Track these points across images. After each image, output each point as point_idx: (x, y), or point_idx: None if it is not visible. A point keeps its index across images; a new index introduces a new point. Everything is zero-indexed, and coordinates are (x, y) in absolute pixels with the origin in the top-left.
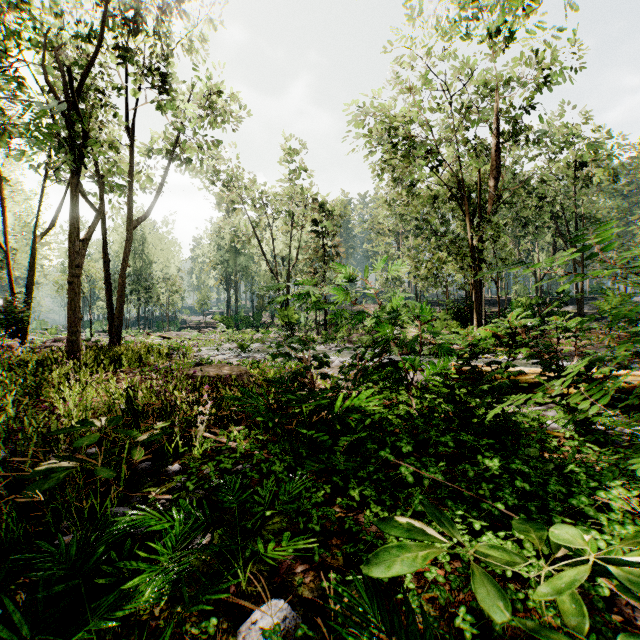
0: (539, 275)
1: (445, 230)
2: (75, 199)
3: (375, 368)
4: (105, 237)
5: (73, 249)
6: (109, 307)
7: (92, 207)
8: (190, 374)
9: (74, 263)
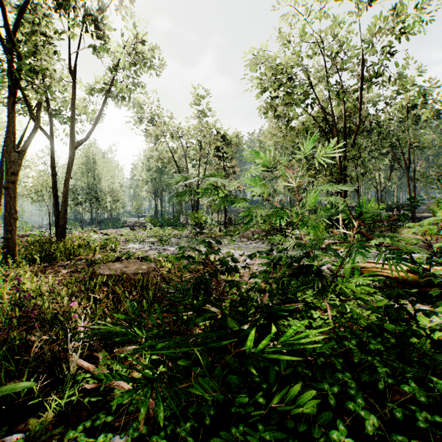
0: (380, 188)
1: (312, 155)
2: (12, 116)
3: (291, 275)
4: (53, 155)
5: (9, 159)
6: (56, 210)
7: (42, 131)
8: (97, 272)
9: (10, 171)
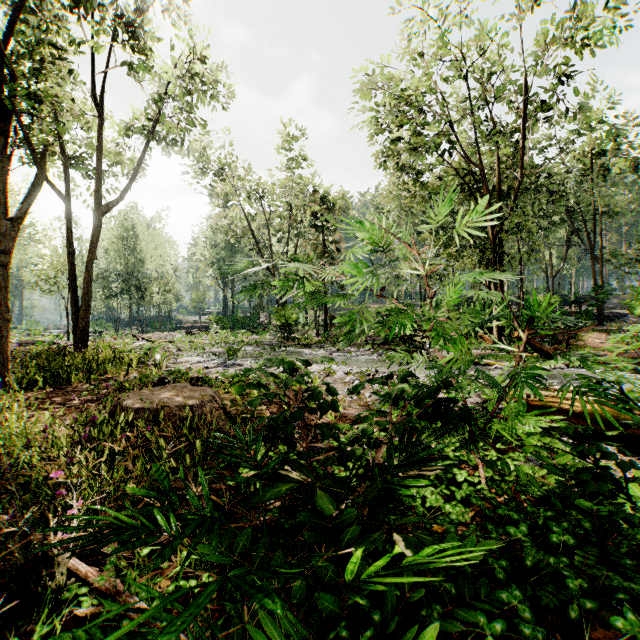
0: (551, 273)
1: (452, 225)
2: (2, 165)
3: (421, 416)
4: (69, 225)
5: None
6: (73, 306)
7: (54, 189)
8: (123, 405)
9: None
